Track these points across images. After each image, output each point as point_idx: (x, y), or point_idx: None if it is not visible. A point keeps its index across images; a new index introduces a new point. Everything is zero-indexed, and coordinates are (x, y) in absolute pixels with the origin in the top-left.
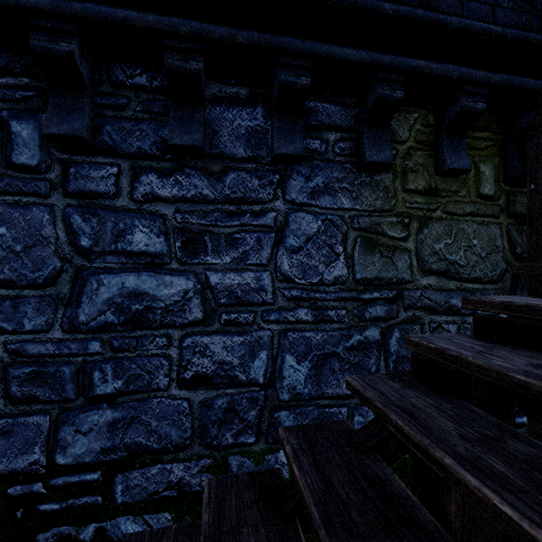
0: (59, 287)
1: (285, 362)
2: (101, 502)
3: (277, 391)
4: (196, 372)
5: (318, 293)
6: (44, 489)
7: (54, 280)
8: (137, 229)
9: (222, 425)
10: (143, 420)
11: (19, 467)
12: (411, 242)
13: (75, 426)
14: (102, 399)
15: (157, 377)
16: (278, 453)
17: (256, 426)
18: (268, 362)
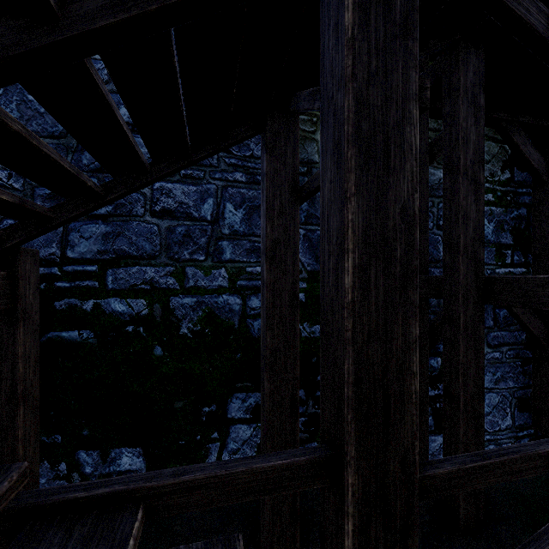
0: (69, 139)
1: (226, 208)
2: (98, 286)
3: (220, 227)
4: (163, 207)
5: (249, 163)
6: (59, 273)
7: (66, 135)
8: (122, 106)
9: (181, 245)
10: (126, 235)
11: (43, 255)
12: (318, 135)
13: (80, 233)
14: (99, 217)
15: (136, 207)
16: (221, 270)
17: (205, 249)
18: (214, 207)
